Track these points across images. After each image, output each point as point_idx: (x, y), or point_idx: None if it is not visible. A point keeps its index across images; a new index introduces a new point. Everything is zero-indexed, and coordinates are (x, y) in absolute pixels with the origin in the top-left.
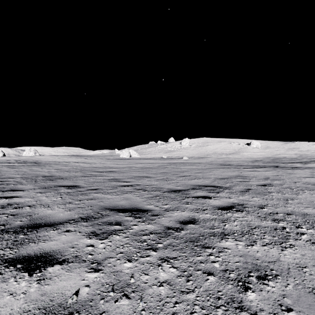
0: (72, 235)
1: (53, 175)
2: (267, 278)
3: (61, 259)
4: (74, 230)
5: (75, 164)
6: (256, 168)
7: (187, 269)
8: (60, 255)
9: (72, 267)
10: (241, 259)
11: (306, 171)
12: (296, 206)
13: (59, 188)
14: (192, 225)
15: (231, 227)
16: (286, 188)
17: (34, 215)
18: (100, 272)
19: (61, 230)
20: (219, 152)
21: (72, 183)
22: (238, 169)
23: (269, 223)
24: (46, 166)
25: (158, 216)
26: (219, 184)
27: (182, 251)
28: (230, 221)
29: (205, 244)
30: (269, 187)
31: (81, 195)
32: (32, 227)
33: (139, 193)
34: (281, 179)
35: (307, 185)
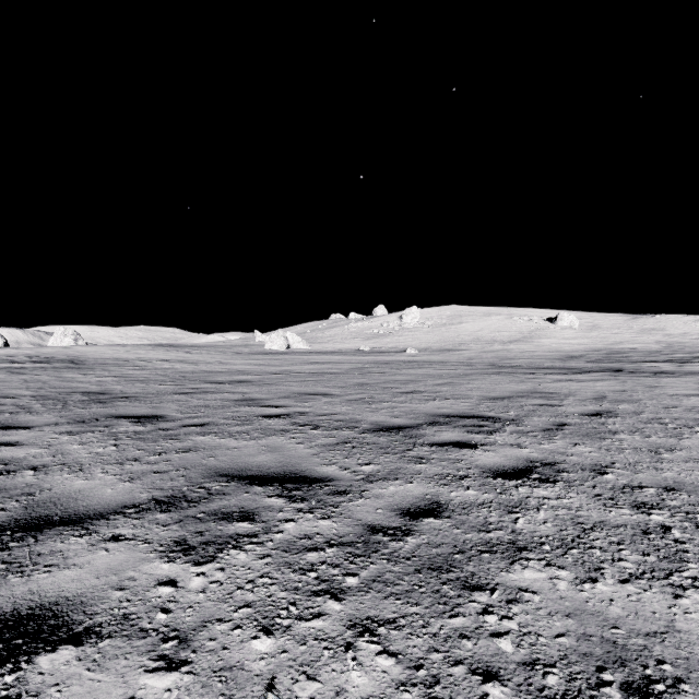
0: (124, 551)
1: (108, 392)
2: (653, 690)
3: (81, 625)
4: (131, 535)
5: (163, 364)
6: (572, 373)
7: (426, 661)
8: (81, 612)
9: (106, 655)
10: (572, 626)
11: (688, 381)
12: (682, 468)
13: (115, 423)
14: (433, 520)
15: (533, 527)
16: (650, 421)
17: (40, 494)
18: (183, 670)
19: (98, 536)
20: (487, 339)
21: (149, 409)
22: (533, 376)
23: (627, 514)
24: (96, 370)
25: (349, 495)
26: (491, 412)
27: (410, 600)
28: (527, 510)
29: (471, 578)
30: (609, 419)
31: (166, 439)
32: (27, 528)
33: (304, 434)
34: (634, 401)
35: (697, 414)
